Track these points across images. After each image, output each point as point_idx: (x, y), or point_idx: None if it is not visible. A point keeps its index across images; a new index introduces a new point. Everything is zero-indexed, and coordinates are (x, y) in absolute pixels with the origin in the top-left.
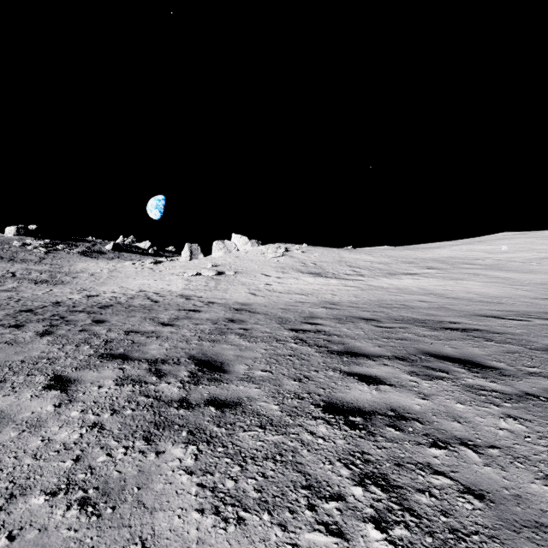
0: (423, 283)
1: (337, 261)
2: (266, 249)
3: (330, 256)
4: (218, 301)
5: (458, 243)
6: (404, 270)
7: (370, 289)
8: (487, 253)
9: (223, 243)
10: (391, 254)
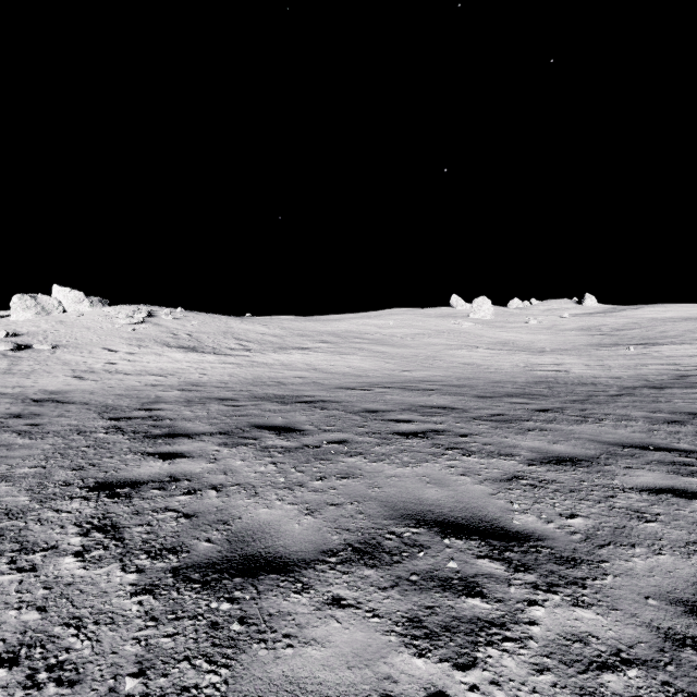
0: (311, 359)
1: (222, 332)
2: (116, 312)
3: (215, 325)
4: (6, 391)
5: (357, 316)
6: (298, 344)
7: (251, 366)
8: (378, 328)
9: (35, 299)
10: (289, 326)
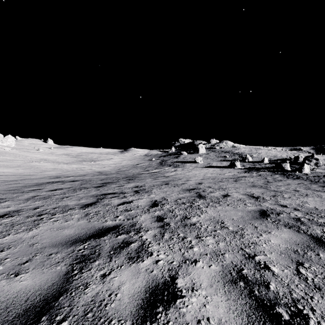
0: None
1: None
2: None
3: None
4: None
5: None
6: None
7: None
8: None
9: None
10: None
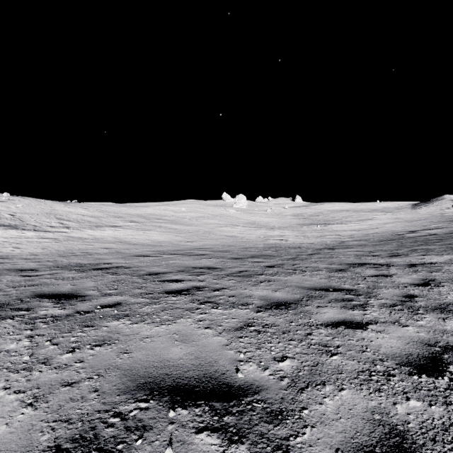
0: (120, 234)
1: (46, 213)
2: None
3: (39, 208)
4: None
5: (160, 204)
6: (112, 223)
7: (67, 240)
8: (174, 212)
9: None
10: (107, 209)
